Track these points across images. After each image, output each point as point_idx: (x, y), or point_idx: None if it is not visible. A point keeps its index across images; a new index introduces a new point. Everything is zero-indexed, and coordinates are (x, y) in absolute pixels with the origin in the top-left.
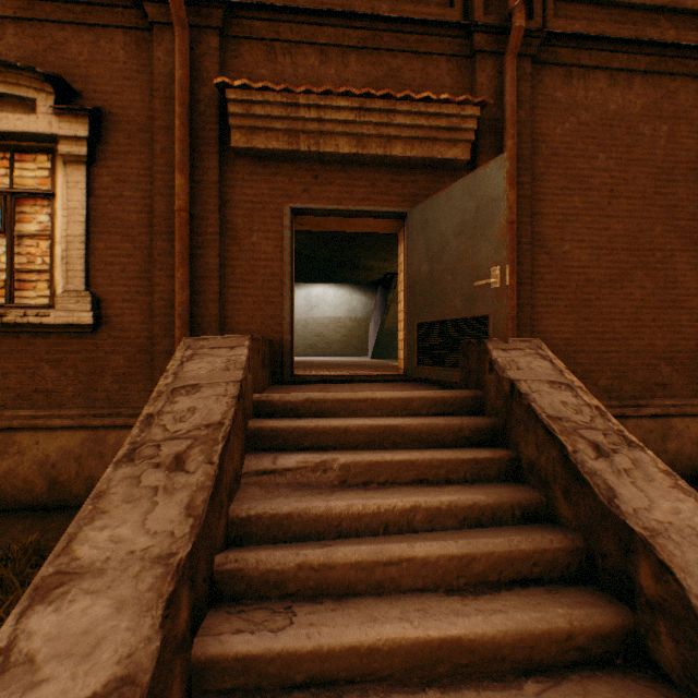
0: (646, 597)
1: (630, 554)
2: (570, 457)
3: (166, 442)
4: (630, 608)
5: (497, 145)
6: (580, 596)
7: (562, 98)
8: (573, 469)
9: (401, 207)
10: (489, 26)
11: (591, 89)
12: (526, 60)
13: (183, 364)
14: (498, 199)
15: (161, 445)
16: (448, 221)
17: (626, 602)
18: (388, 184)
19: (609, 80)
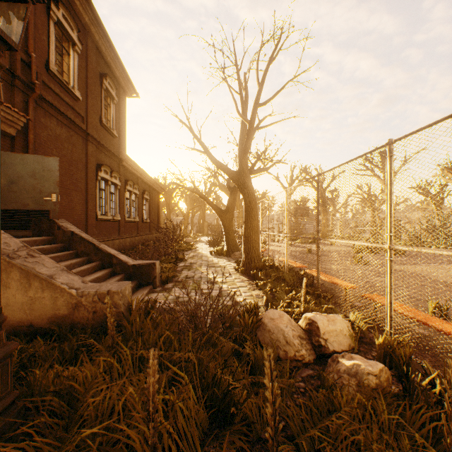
0: (115, 264)
1: (112, 258)
2: (97, 246)
3: (16, 252)
4: (112, 267)
5: (24, 132)
6: (105, 269)
7: (44, 122)
8: (98, 248)
9: None
10: (25, 82)
11: (53, 123)
12: (34, 101)
13: None
14: (56, 171)
15: (17, 253)
16: (24, 168)
17: (112, 267)
18: None
19: (57, 122)
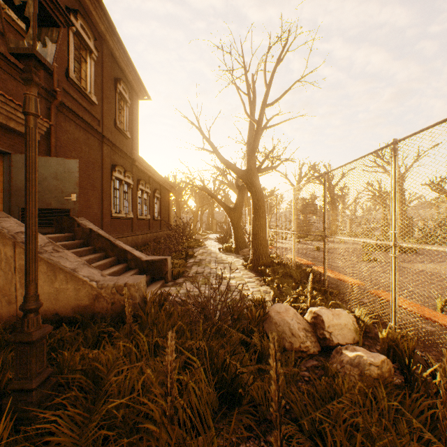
0: (130, 259)
1: (127, 254)
2: (113, 242)
3: (43, 248)
4: (127, 263)
5: (47, 137)
6: (121, 264)
7: (64, 126)
8: (114, 244)
9: (8, 150)
10: (48, 90)
11: (72, 127)
12: (56, 107)
13: (0, 224)
14: (76, 173)
15: (44, 248)
16: (48, 170)
17: (126, 262)
18: (1, 136)
19: (76, 126)
